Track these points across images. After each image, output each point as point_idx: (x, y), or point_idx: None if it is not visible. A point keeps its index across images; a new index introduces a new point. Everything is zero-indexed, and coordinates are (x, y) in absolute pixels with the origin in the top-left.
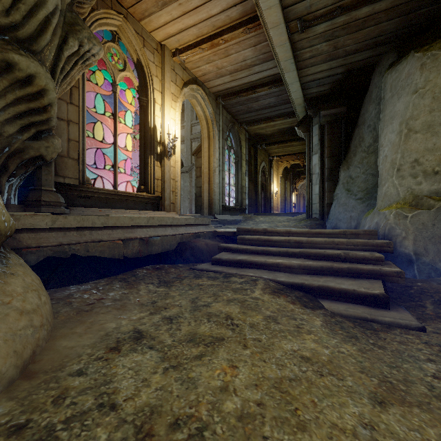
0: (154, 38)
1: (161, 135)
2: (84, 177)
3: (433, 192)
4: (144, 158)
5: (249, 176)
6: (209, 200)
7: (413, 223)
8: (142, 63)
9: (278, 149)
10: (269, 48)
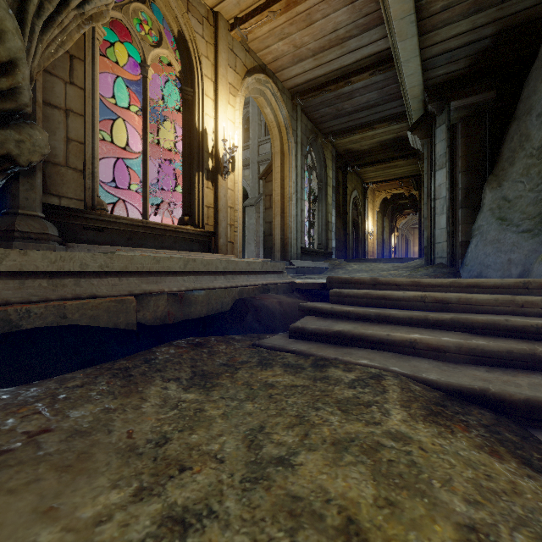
0: (202, 2)
1: (214, 143)
2: (94, 199)
3: None
4: (189, 177)
5: (336, 210)
6: (283, 239)
7: None
8: (185, 37)
9: (375, 172)
10: (375, 5)
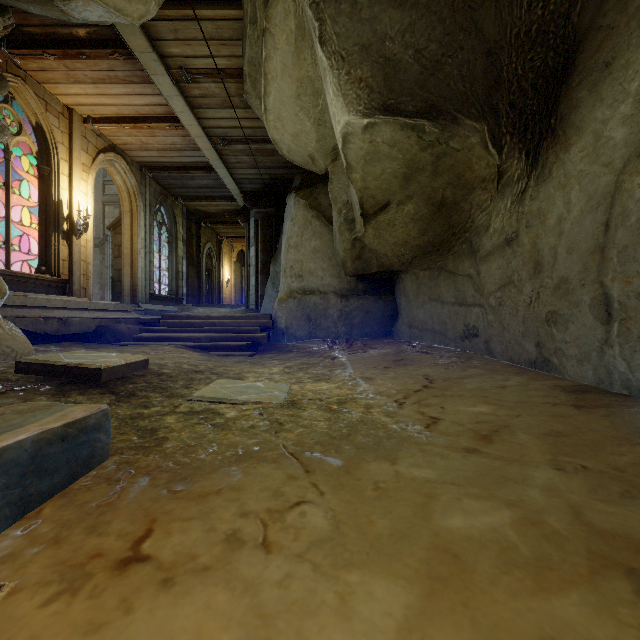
0: (59, 101)
1: (69, 210)
2: None
3: (299, 288)
4: (45, 235)
5: (190, 259)
6: (132, 286)
7: (286, 308)
8: (44, 128)
9: (227, 229)
10: None
